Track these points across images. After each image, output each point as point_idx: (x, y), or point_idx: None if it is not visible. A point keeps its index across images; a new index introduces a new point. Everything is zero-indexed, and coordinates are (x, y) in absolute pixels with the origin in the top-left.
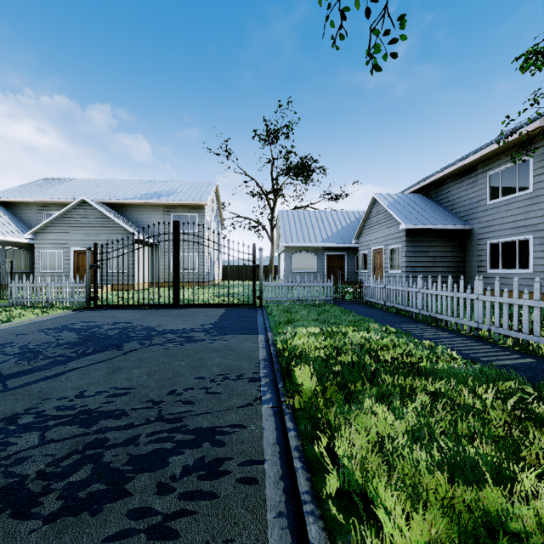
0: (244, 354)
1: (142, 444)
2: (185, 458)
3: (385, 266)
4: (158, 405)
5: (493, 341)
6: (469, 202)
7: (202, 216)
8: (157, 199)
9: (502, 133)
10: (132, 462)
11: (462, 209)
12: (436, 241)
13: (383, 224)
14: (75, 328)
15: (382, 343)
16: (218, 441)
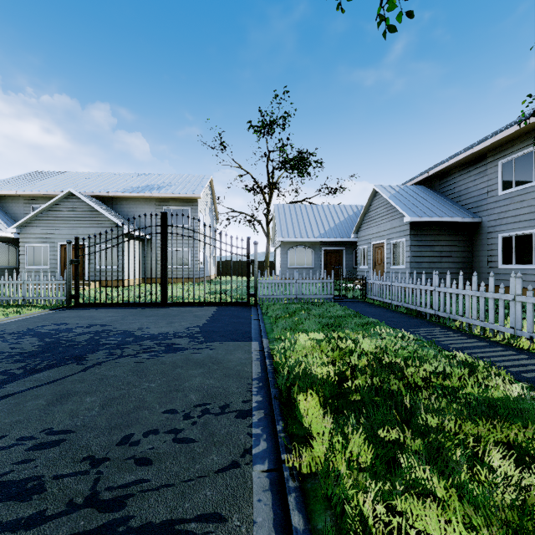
0: (233, 371)
1: None
2: None
3: (387, 261)
4: (97, 468)
5: None
6: (478, 193)
7: (195, 209)
8: (149, 192)
9: (523, 114)
10: None
11: (470, 201)
12: (442, 235)
13: (385, 217)
14: (41, 332)
15: (403, 356)
16: None
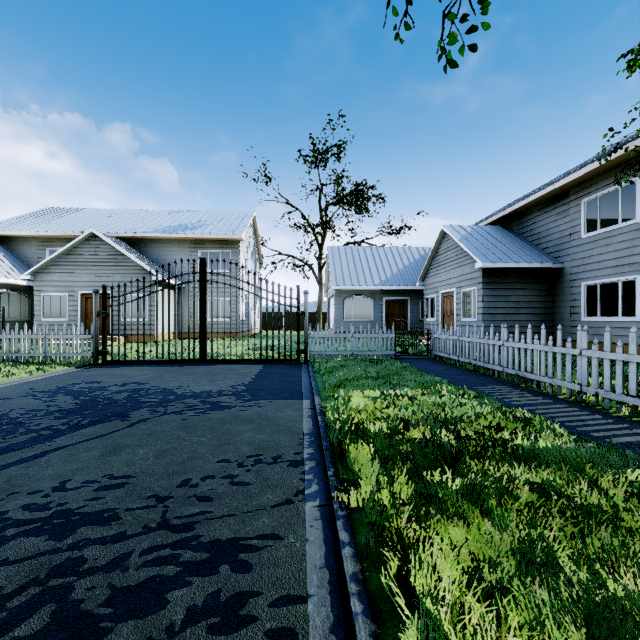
0: (283, 427)
1: (132, 569)
2: (192, 593)
3: (457, 313)
4: (163, 503)
5: (602, 409)
6: (560, 236)
7: (236, 253)
8: (182, 232)
9: (604, 149)
10: (113, 601)
11: (551, 244)
12: (519, 283)
13: (455, 263)
14: (73, 390)
15: (461, 412)
16: (242, 563)
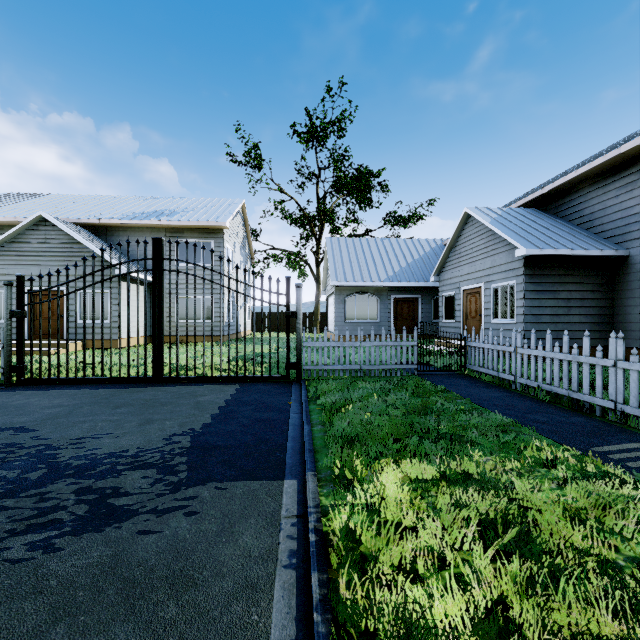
0: (214, 635)
1: None
2: None
3: (485, 313)
4: None
5: None
6: (623, 215)
7: (220, 243)
8: (156, 219)
9: None
10: None
11: (609, 226)
12: (570, 276)
13: (482, 252)
14: None
15: None
16: None
